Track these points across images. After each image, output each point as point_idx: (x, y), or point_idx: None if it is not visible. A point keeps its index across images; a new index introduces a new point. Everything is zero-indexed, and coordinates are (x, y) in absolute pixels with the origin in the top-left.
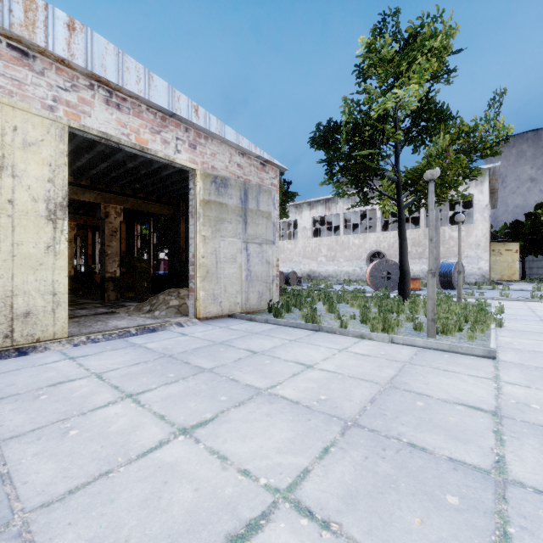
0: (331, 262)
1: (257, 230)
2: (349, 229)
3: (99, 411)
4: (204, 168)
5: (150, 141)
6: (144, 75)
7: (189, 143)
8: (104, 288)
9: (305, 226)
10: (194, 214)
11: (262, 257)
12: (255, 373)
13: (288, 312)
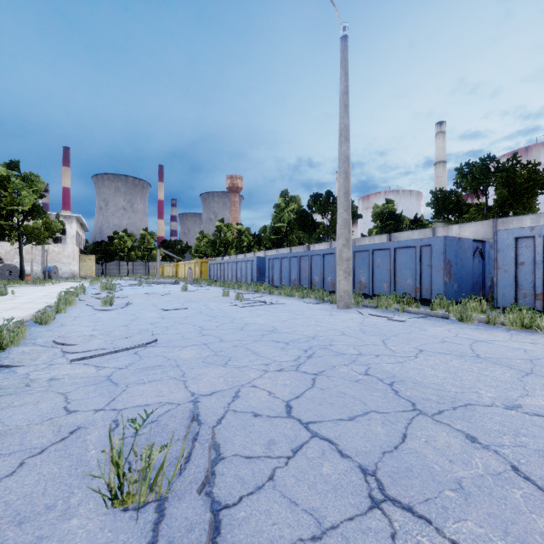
0: None
1: None
2: None
3: None
4: None
5: None
6: None
7: None
8: None
9: None
10: None
11: None
12: None
13: None
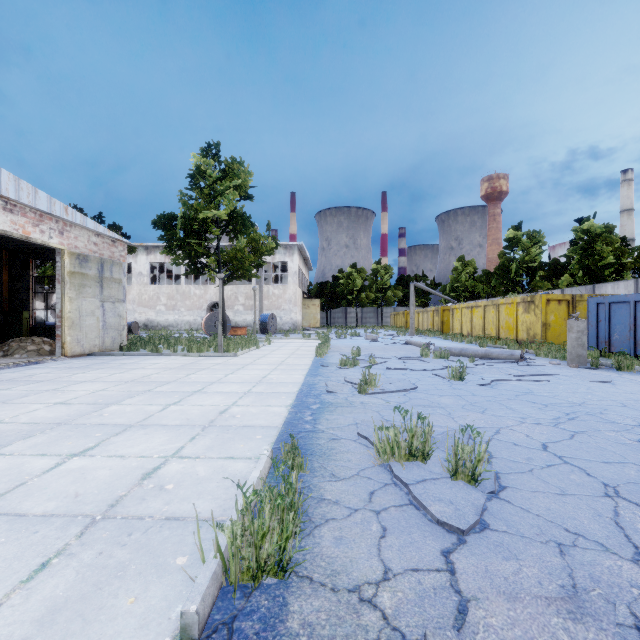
0: (171, 311)
1: (111, 292)
2: (191, 279)
3: (73, 375)
4: (70, 248)
5: (32, 232)
6: (32, 191)
7: (59, 231)
8: None
9: (141, 272)
10: (62, 281)
11: (115, 312)
12: (133, 366)
13: (136, 351)
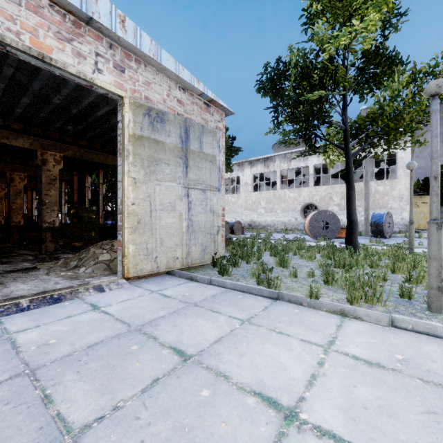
0: (269, 213)
1: (200, 174)
2: (285, 184)
3: None
4: (136, 97)
5: (55, 49)
6: None
7: (115, 64)
8: (41, 239)
9: (246, 182)
10: (122, 151)
11: (206, 205)
12: None
13: (234, 267)
